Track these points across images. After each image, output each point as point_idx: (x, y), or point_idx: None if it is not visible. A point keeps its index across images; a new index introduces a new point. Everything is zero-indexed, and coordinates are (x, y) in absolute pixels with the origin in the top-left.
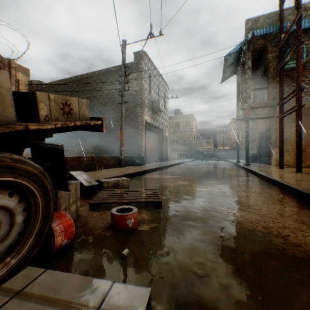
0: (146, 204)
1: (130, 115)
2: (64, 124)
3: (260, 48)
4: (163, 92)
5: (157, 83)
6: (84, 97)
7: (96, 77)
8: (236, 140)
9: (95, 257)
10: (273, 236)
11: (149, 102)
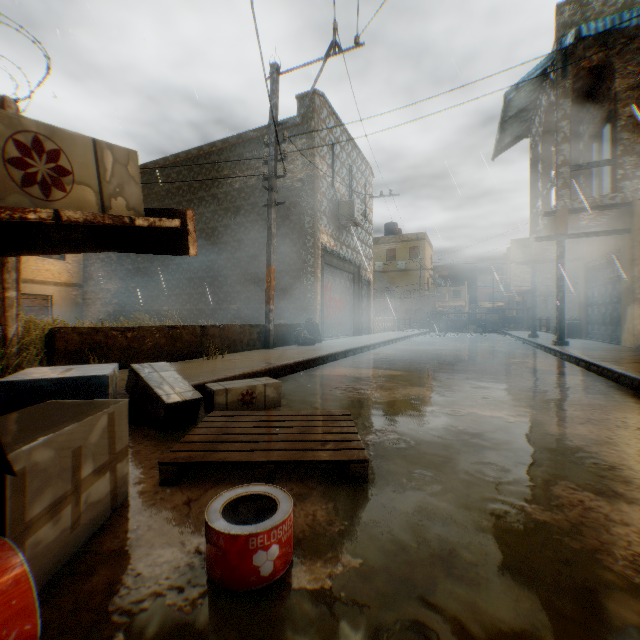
0: (322, 464)
1: (288, 234)
2: None
3: (590, 72)
4: (361, 183)
5: (349, 163)
6: (193, 198)
7: (218, 155)
8: (522, 288)
9: None
10: None
11: (332, 205)
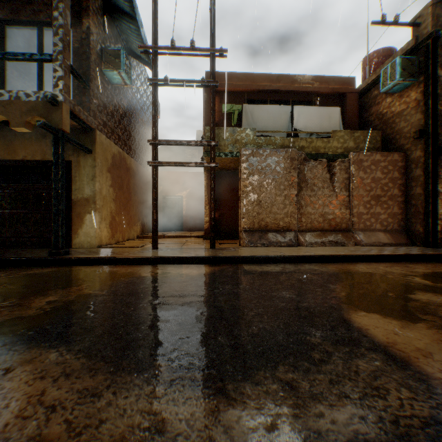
0: None
1: None
2: None
3: None
4: None
5: None
6: None
7: None
8: None
9: None
10: None
11: None
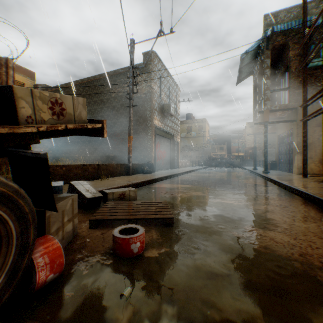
0: (155, 220)
1: (138, 119)
2: (51, 127)
3: (279, 46)
4: (174, 95)
5: (168, 85)
6: (91, 101)
7: (103, 80)
8: (251, 146)
9: (88, 299)
10: (316, 269)
11: (160, 105)
